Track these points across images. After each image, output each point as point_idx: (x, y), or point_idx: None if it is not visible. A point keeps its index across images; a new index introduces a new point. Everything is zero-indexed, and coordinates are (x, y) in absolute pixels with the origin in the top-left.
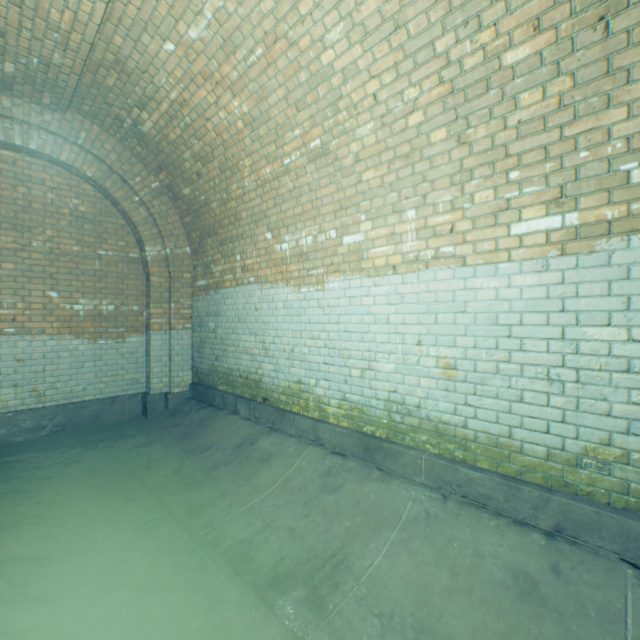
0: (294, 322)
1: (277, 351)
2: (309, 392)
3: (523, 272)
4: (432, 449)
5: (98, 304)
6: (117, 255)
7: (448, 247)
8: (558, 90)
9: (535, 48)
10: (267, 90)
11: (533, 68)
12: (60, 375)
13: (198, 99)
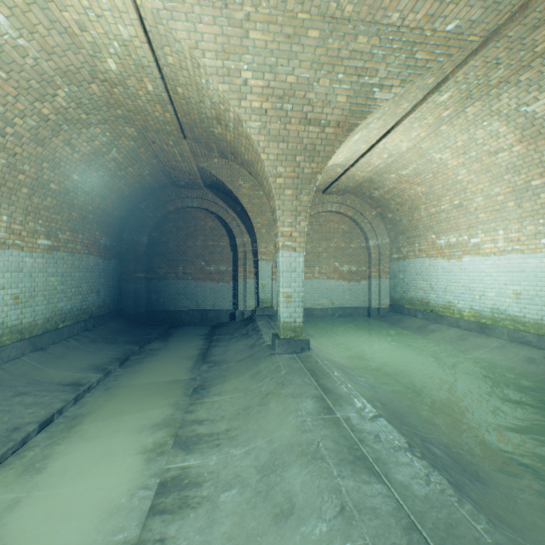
0: (446, 275)
1: (437, 288)
2: (454, 306)
3: None
4: (510, 327)
5: (350, 267)
6: (357, 246)
7: (516, 246)
8: None
9: (541, 181)
10: (433, 185)
11: (542, 187)
12: (338, 295)
13: (401, 187)
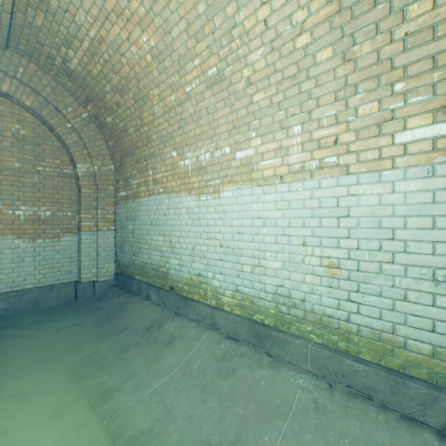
0: (195, 225)
1: (181, 249)
2: (207, 283)
3: (407, 178)
4: (316, 339)
5: (37, 210)
6: (53, 171)
7: (332, 157)
8: None
9: None
10: (170, 23)
11: None
12: (3, 268)
13: (113, 36)
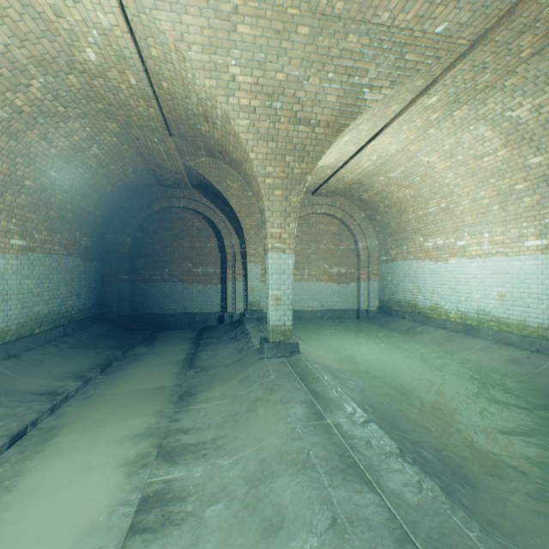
0: (433, 277)
1: (425, 290)
2: (441, 308)
3: (528, 260)
4: (495, 328)
5: (339, 269)
6: (346, 248)
7: (500, 249)
8: (535, 199)
9: (525, 186)
10: (421, 188)
11: (525, 191)
12: (327, 298)
13: (390, 189)
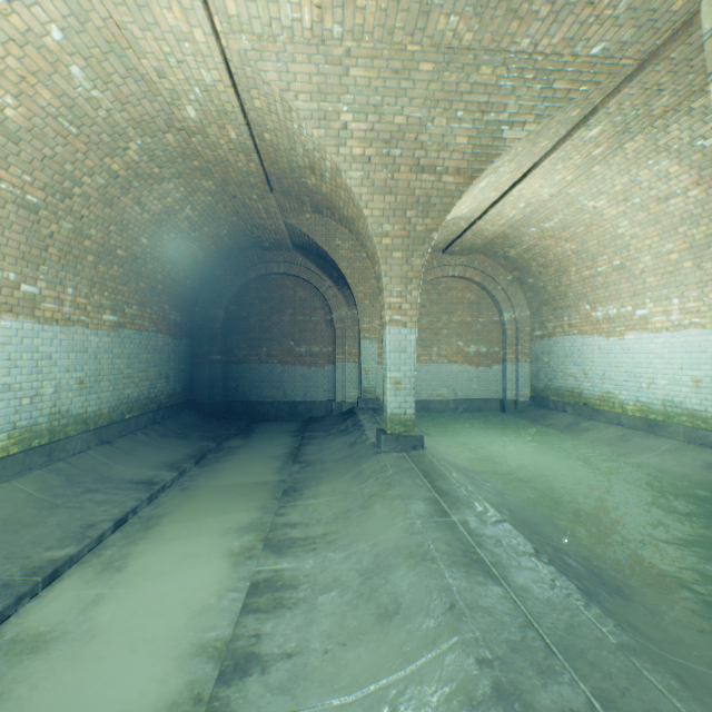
0: (604, 358)
1: (592, 375)
2: (614, 398)
3: None
4: (688, 424)
5: (478, 348)
6: (487, 320)
7: (695, 319)
8: None
9: None
10: (586, 241)
11: None
12: (462, 384)
13: (544, 244)
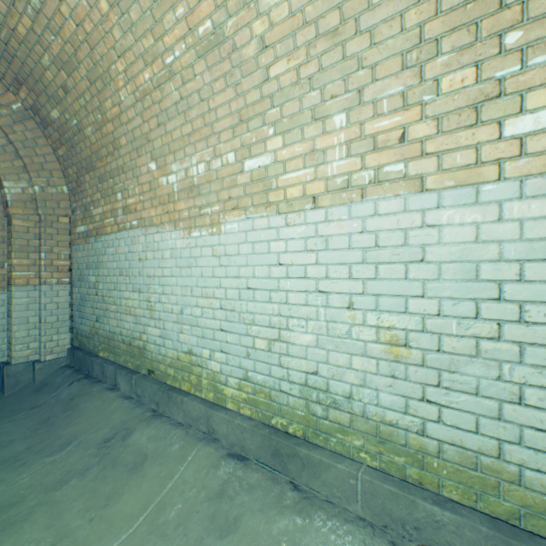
0: (184, 275)
1: (164, 312)
2: (202, 366)
3: (526, 196)
4: (370, 460)
5: None
6: None
7: (396, 164)
8: None
9: None
10: None
11: None
12: None
13: None
